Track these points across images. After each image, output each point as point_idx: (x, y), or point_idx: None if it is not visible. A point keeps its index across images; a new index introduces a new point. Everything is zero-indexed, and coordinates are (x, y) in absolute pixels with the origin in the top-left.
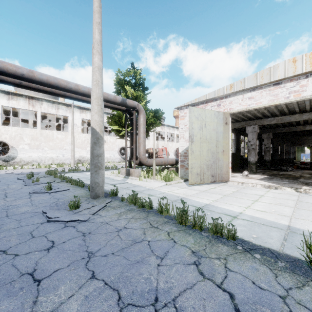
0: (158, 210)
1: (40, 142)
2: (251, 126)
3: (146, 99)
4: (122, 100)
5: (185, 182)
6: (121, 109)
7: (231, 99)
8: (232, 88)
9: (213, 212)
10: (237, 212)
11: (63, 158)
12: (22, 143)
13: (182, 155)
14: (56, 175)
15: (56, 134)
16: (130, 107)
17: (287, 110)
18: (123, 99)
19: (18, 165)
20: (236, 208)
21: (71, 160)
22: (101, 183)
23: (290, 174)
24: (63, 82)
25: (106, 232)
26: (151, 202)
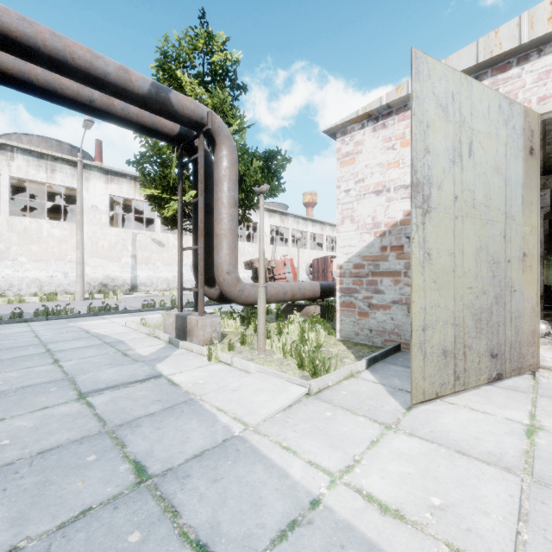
0: None
1: (8, 244)
2: None
3: (242, 124)
4: (152, 88)
5: (375, 371)
6: (160, 132)
7: (550, 60)
8: None
9: None
10: None
11: (64, 280)
12: None
13: (346, 273)
14: None
15: (48, 228)
16: (187, 122)
17: None
18: (158, 86)
19: None
20: None
21: (77, 284)
22: None
23: None
24: None
25: None
26: None
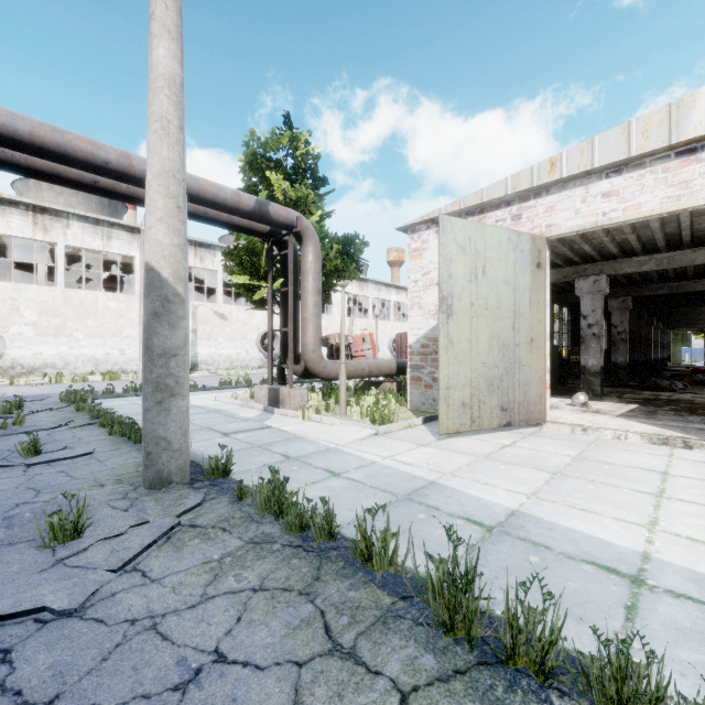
0: (357, 551)
1: (64, 318)
2: (590, 278)
3: (321, 209)
4: (256, 205)
5: (428, 425)
6: (255, 231)
7: (553, 199)
8: (557, 169)
9: (547, 552)
10: (630, 551)
11: (121, 358)
12: (16, 321)
13: (415, 352)
14: (81, 405)
15: (104, 301)
16: (280, 226)
17: (690, 236)
18: (260, 202)
19: (7, 375)
20: (617, 533)
21: (140, 363)
22: (176, 440)
23: (689, 399)
24: (83, 144)
25: (125, 696)
26: (333, 514)
